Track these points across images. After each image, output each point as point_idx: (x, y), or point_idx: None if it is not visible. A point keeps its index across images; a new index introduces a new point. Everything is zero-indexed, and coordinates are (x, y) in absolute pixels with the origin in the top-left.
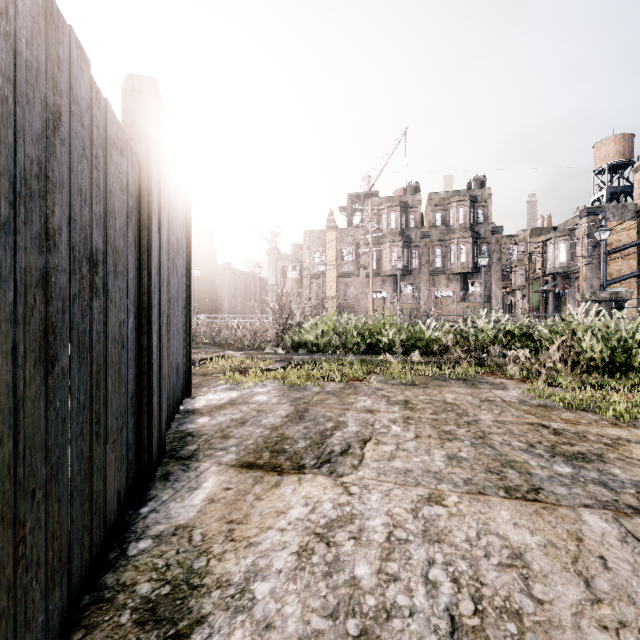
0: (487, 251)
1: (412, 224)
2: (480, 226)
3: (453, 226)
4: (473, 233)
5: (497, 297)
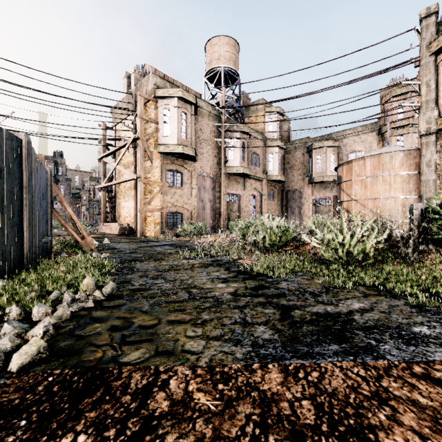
0: (64, 188)
1: None
2: (60, 176)
3: None
4: (56, 179)
5: None
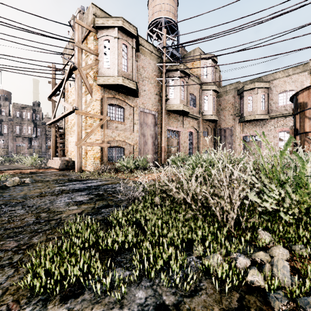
0: (40, 130)
1: (4, 113)
2: (37, 121)
3: (25, 118)
4: (34, 123)
5: (44, 147)
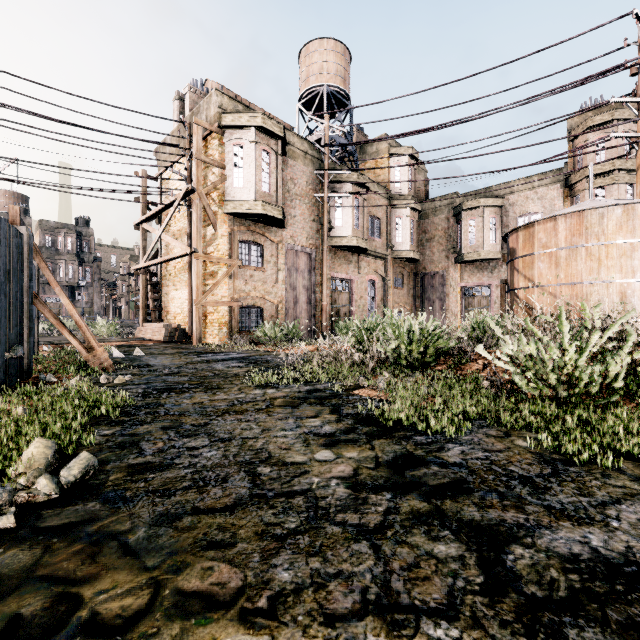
0: (91, 272)
1: None
2: (85, 254)
3: (63, 250)
4: (79, 258)
5: (98, 304)
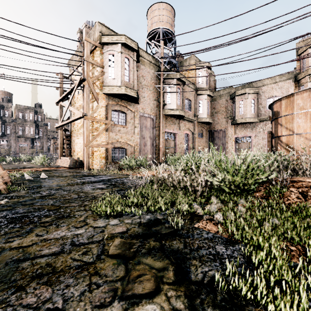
0: (42, 131)
1: (7, 115)
2: (39, 122)
3: (27, 120)
4: (36, 124)
5: (46, 147)
